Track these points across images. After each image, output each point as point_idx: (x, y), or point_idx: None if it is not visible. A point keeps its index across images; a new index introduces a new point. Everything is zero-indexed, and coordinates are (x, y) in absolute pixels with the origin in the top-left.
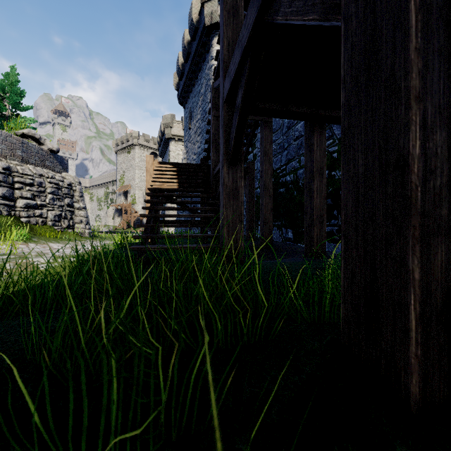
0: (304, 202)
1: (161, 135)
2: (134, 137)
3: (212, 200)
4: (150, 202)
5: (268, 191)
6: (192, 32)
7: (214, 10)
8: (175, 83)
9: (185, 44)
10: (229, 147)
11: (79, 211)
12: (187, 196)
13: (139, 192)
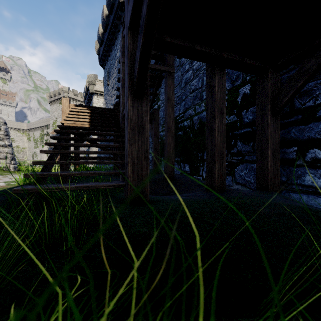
0: (198, 142)
1: (86, 90)
2: (65, 91)
3: (121, 138)
4: (57, 138)
5: (171, 132)
6: (109, 7)
7: None
8: (97, 49)
9: (104, 17)
10: (133, 77)
11: (4, 148)
12: (96, 134)
13: None
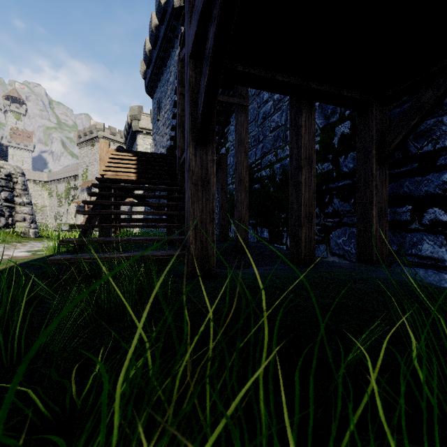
0: (281, 199)
1: (127, 128)
2: (99, 129)
3: (178, 194)
4: (96, 195)
5: (243, 185)
6: (160, 15)
7: None
8: (142, 71)
9: (153, 28)
10: (196, 119)
11: (22, 207)
12: (146, 188)
13: None
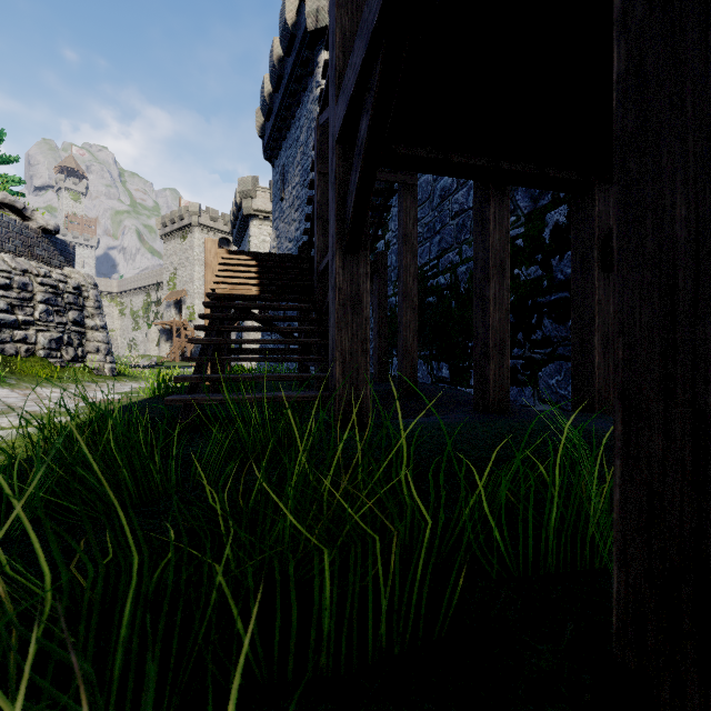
0: (467, 319)
1: (235, 210)
2: (193, 213)
3: (317, 315)
4: (209, 318)
5: (410, 300)
6: (286, 42)
7: (321, 7)
8: (259, 125)
9: (275, 62)
10: (345, 221)
11: (95, 332)
12: (273, 307)
13: (200, 302)
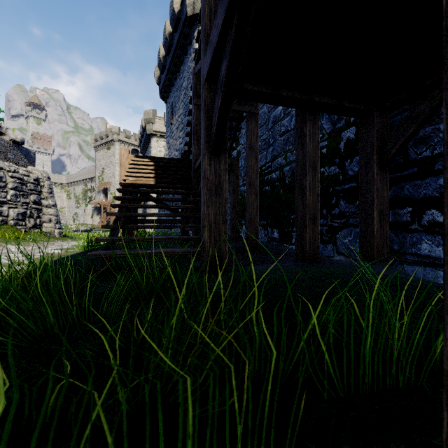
0: (290, 201)
1: (142, 131)
2: (114, 133)
3: (193, 197)
4: (121, 199)
5: (253, 188)
6: (174, 23)
7: (197, 0)
8: (157, 77)
9: (167, 36)
10: (211, 134)
11: (48, 208)
12: (164, 192)
13: None
